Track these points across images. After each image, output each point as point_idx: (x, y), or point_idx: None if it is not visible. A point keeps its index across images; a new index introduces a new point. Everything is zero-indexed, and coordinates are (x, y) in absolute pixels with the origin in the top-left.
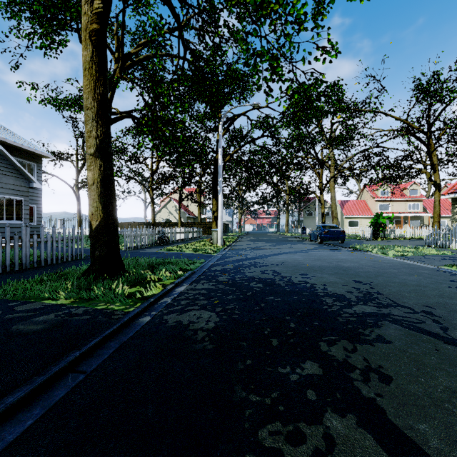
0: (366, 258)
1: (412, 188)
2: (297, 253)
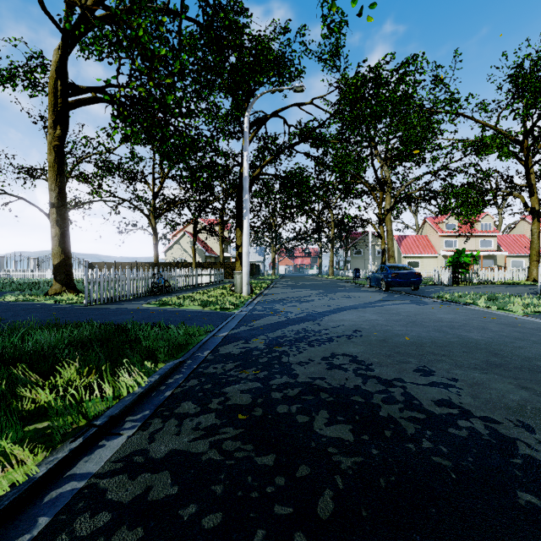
0: (486, 318)
1: (484, 220)
2: (366, 308)
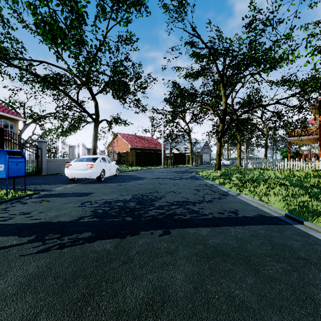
0: None
1: None
2: None
